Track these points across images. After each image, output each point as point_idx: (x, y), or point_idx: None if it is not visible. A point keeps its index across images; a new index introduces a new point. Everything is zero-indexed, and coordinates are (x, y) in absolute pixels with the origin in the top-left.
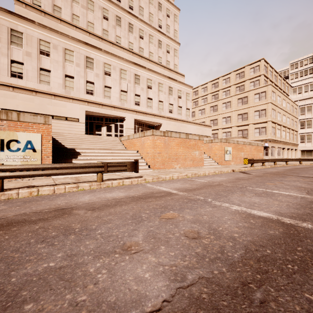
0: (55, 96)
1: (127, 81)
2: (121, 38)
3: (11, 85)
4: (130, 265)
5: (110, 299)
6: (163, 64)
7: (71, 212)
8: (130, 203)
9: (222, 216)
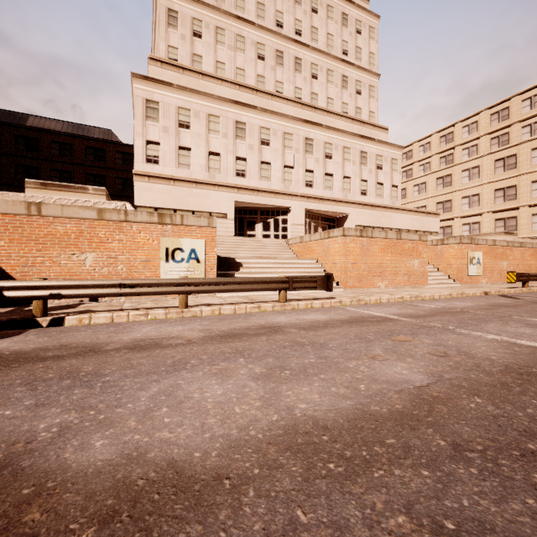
0: (196, 184)
1: (293, 151)
2: (283, 84)
3: (146, 174)
4: (384, 366)
5: (382, 379)
6: (351, 115)
7: (282, 329)
8: (342, 326)
9: (473, 343)
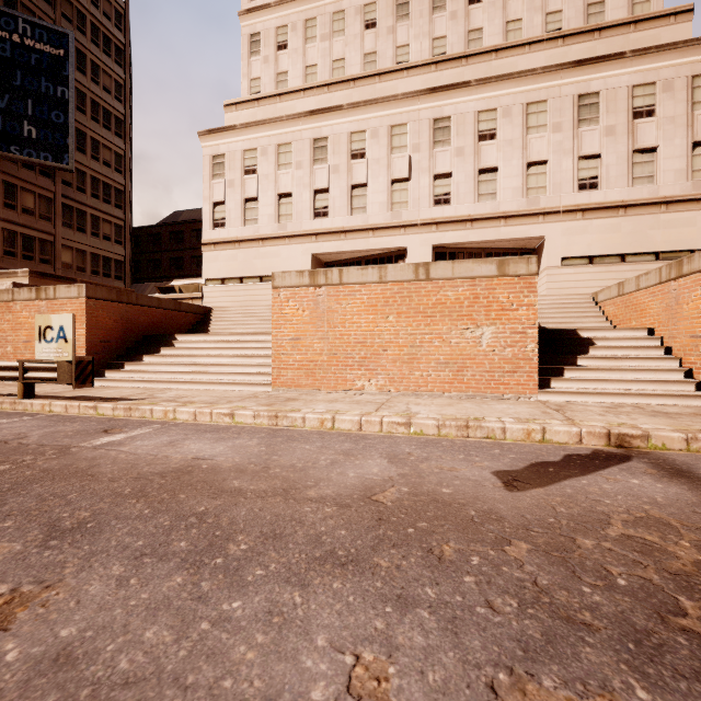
0: (263, 241)
1: (409, 151)
2: (409, 47)
3: (212, 242)
4: None
5: None
6: (559, 31)
7: None
8: None
9: None
